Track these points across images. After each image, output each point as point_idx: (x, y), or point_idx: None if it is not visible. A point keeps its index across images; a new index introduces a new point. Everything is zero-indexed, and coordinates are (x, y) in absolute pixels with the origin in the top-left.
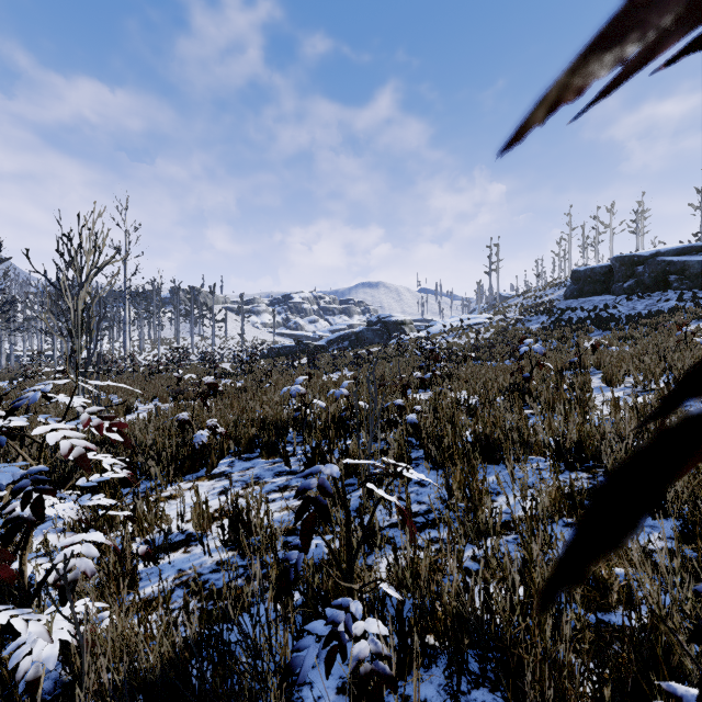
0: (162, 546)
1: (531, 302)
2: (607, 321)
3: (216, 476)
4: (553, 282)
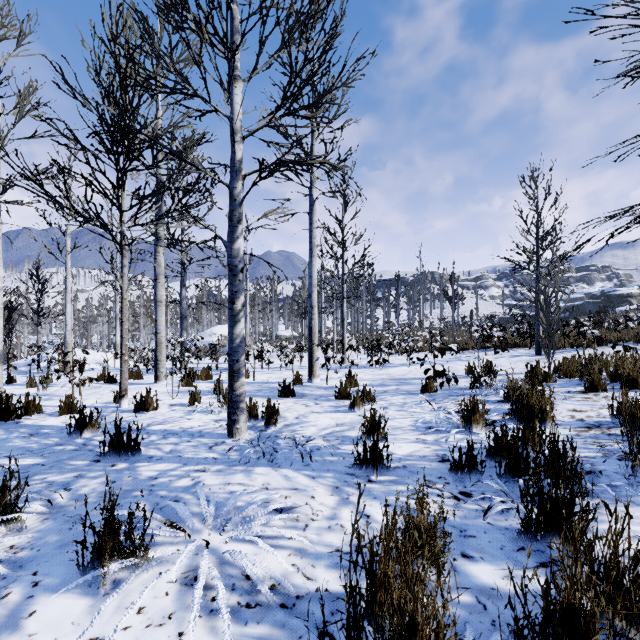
0: None
1: None
2: None
3: None
4: None
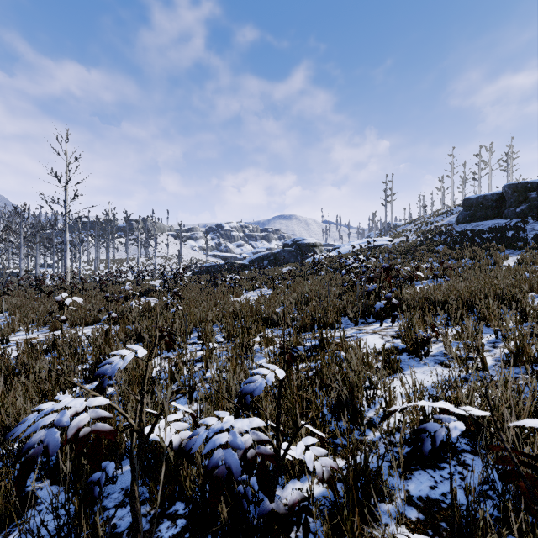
0: None
1: (423, 227)
2: (515, 241)
3: None
4: (438, 211)
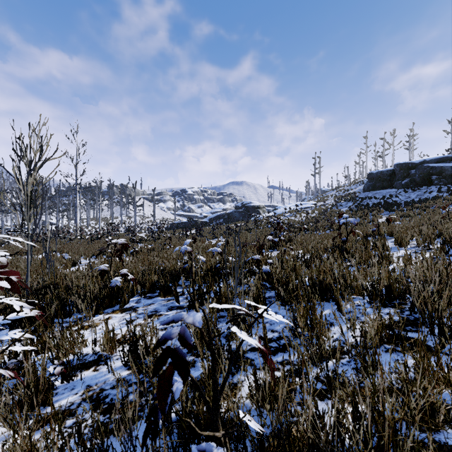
0: (76, 367)
1: (341, 193)
2: (392, 205)
3: (126, 310)
4: (355, 181)
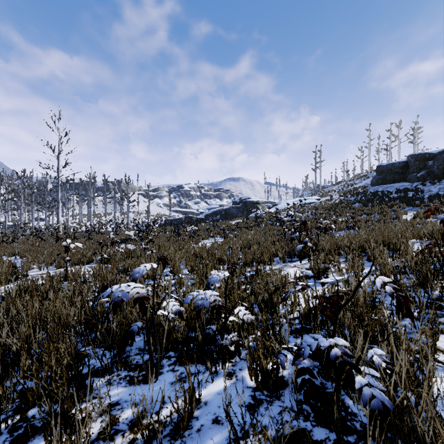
0: None
1: (345, 188)
2: (414, 200)
3: None
4: (358, 175)
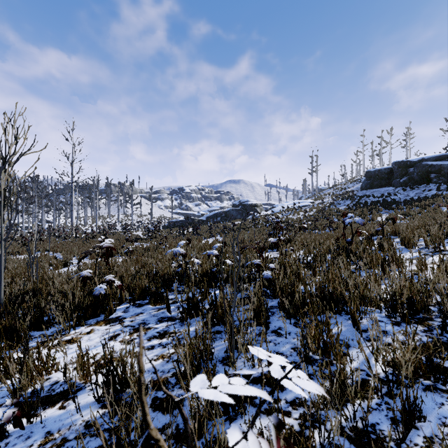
0: (35, 406)
1: (339, 192)
2: (391, 204)
3: (112, 321)
4: (352, 179)
